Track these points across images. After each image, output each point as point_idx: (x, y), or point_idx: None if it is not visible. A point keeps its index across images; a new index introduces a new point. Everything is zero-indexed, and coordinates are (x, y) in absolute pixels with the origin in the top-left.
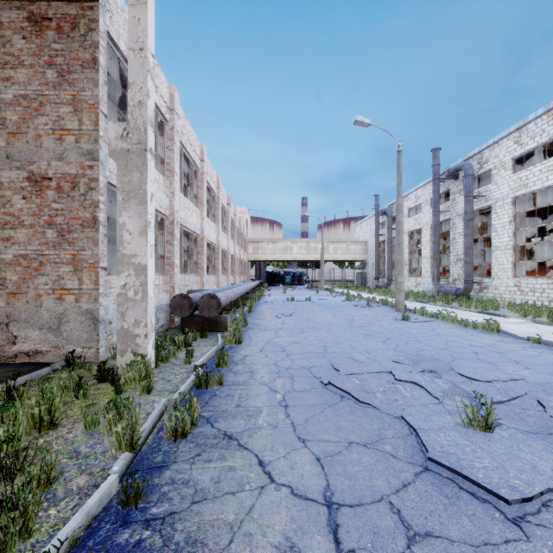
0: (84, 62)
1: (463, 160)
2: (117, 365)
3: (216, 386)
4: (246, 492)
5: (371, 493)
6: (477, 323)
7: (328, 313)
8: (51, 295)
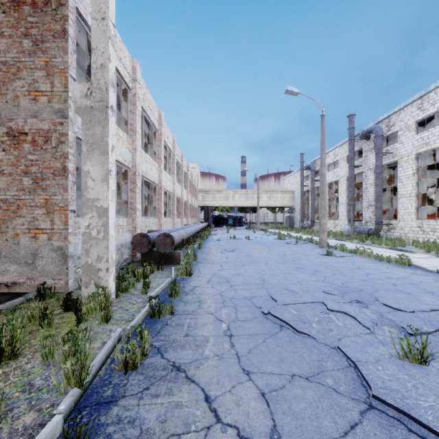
0: (55, 33)
1: (374, 124)
2: (82, 296)
3: (168, 315)
4: (192, 435)
5: (320, 437)
6: (391, 258)
7: (264, 249)
8: (27, 234)
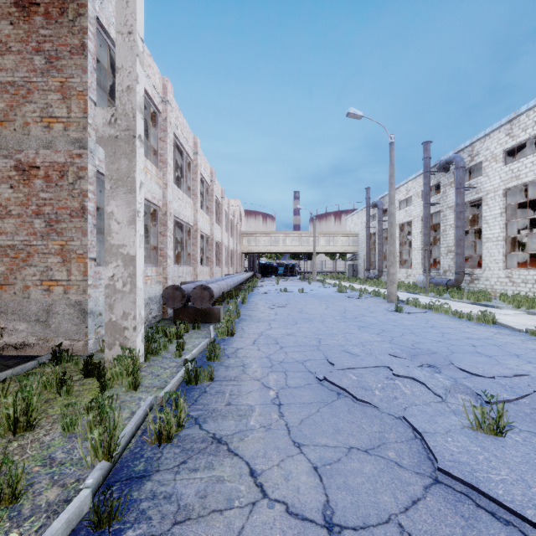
0: (72, 48)
1: (454, 152)
2: (105, 359)
3: (206, 382)
4: (235, 510)
5: (377, 512)
6: (472, 315)
7: (321, 304)
8: (39, 287)
